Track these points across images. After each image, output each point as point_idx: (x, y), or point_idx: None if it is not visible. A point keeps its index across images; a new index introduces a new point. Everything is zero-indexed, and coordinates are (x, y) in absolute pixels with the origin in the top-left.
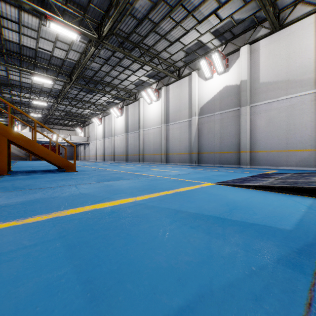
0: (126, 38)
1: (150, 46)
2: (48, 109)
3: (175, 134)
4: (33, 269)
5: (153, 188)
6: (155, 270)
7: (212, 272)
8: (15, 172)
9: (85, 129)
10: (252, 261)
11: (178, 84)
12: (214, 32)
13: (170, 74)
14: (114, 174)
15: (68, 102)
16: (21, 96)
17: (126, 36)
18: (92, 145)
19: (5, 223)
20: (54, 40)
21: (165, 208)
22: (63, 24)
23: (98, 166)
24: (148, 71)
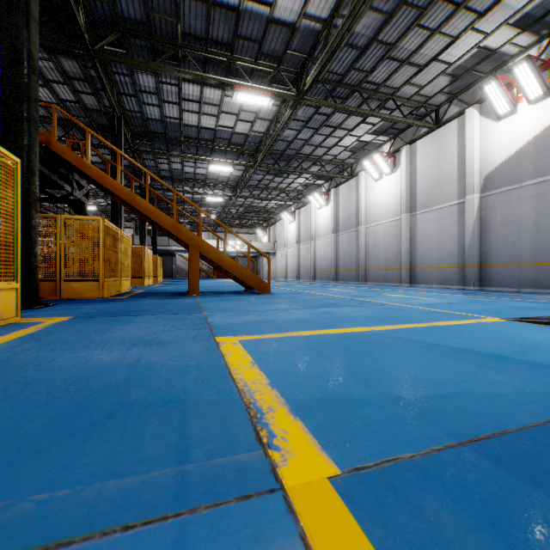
0: (339, 81)
1: (379, 83)
2: (223, 205)
3: (429, 231)
4: (304, 363)
5: (393, 319)
6: (412, 377)
7: (473, 386)
8: (203, 293)
9: (270, 231)
10: (528, 388)
11: (435, 137)
12: (518, 22)
13: (417, 123)
14: (326, 299)
15: (248, 193)
16: (194, 192)
17: (338, 79)
18: (279, 256)
19: (251, 336)
20: (237, 111)
21: (416, 340)
22: (253, 89)
23: (295, 288)
24: (376, 125)
